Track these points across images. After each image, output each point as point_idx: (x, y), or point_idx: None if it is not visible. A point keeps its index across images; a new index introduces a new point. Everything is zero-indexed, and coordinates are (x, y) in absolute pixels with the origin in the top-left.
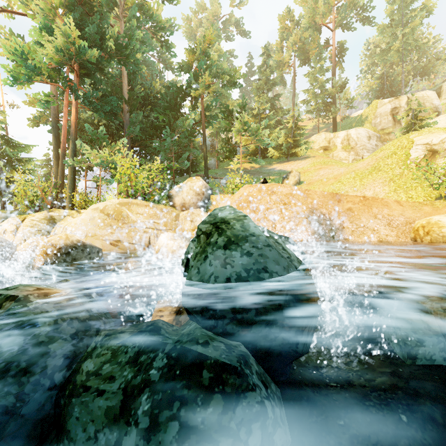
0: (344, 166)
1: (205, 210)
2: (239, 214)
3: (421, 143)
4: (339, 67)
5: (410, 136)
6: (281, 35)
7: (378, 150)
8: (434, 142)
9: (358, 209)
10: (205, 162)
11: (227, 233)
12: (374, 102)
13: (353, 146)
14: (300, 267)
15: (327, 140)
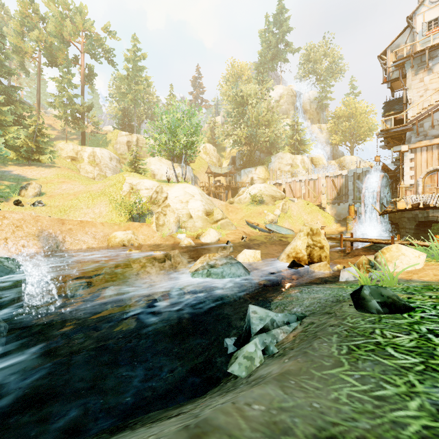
0: (84, 185)
1: None
2: None
3: (129, 182)
4: (89, 86)
5: (125, 174)
6: (21, 18)
7: (107, 178)
8: (134, 183)
9: (76, 229)
10: None
11: None
12: (116, 131)
13: (98, 163)
14: (17, 272)
15: (75, 151)
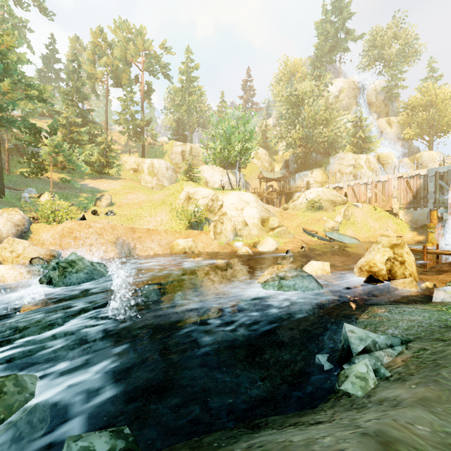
0: (146, 195)
1: (26, 238)
2: (80, 257)
3: (186, 191)
4: (148, 101)
5: (182, 184)
6: (93, 48)
7: (166, 188)
8: (191, 192)
9: (145, 236)
10: (0, 171)
11: (76, 266)
12: (171, 141)
13: (156, 173)
14: (107, 275)
15: (136, 163)
